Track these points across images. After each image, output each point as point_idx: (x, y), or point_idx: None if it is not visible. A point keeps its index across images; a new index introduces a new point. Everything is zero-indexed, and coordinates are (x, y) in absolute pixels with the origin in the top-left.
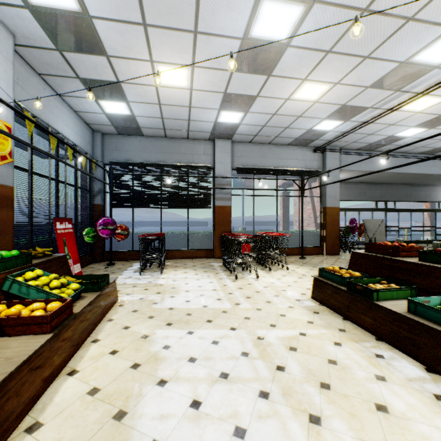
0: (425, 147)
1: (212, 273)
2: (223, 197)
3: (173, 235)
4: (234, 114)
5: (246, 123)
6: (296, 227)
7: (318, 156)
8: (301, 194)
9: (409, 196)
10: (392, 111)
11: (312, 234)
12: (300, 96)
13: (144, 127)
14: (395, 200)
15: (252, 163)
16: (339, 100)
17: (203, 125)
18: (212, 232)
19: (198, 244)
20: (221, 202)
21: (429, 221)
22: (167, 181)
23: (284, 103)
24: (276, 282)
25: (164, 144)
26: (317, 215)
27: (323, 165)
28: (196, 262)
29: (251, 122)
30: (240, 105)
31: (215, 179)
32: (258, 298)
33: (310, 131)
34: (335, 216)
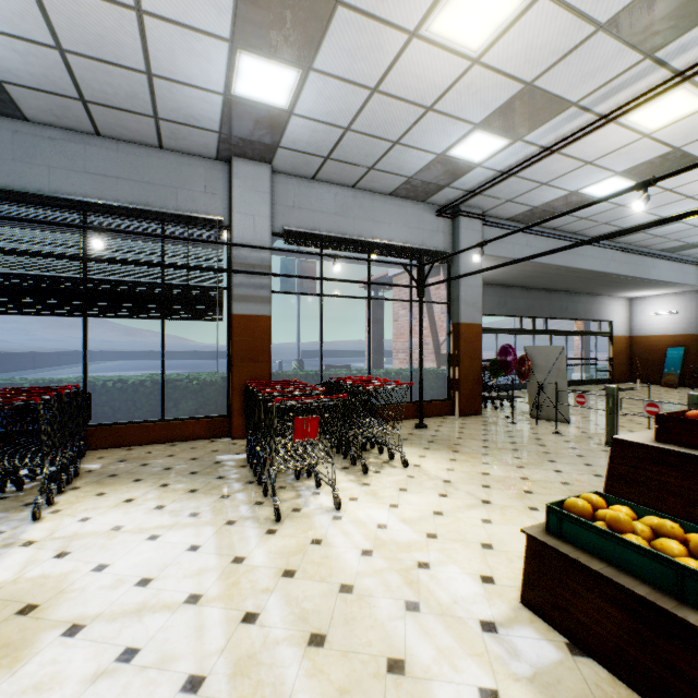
0: (610, 224)
1: (211, 496)
2: (252, 295)
3: (123, 385)
4: (275, 72)
5: (305, 113)
6: (399, 361)
7: (444, 223)
8: (419, 295)
9: (565, 310)
10: (621, 113)
11: (434, 376)
12: (447, 27)
13: (14, 84)
14: (546, 317)
15: (319, 225)
16: (525, 67)
17: (195, 103)
18: (226, 376)
19: (190, 405)
20: (247, 307)
21: (583, 350)
22: (93, 243)
23: (403, 51)
24: (392, 524)
25: (93, 151)
26: (441, 338)
27: (454, 243)
28: (180, 453)
29: (319, 110)
30: (291, 32)
31: (232, 252)
32: (352, 642)
33: (440, 162)
34: (476, 341)
